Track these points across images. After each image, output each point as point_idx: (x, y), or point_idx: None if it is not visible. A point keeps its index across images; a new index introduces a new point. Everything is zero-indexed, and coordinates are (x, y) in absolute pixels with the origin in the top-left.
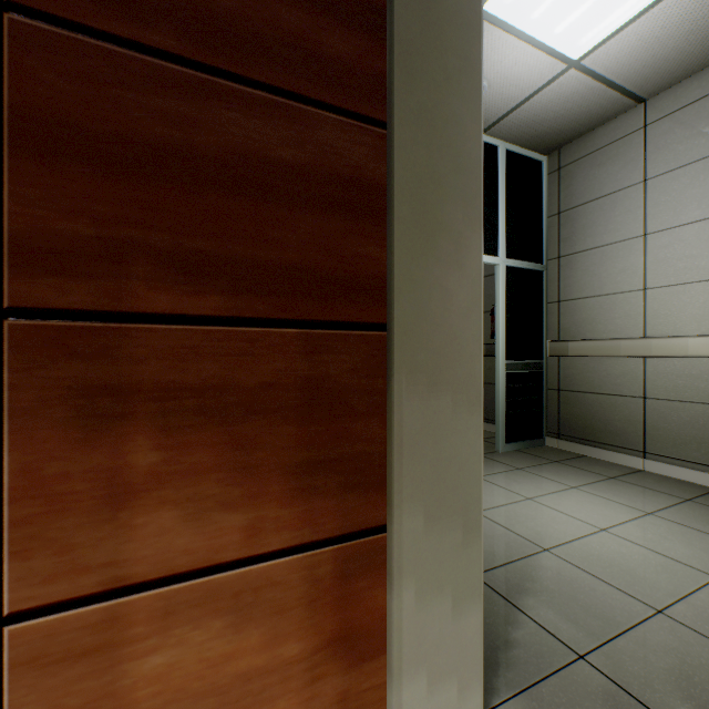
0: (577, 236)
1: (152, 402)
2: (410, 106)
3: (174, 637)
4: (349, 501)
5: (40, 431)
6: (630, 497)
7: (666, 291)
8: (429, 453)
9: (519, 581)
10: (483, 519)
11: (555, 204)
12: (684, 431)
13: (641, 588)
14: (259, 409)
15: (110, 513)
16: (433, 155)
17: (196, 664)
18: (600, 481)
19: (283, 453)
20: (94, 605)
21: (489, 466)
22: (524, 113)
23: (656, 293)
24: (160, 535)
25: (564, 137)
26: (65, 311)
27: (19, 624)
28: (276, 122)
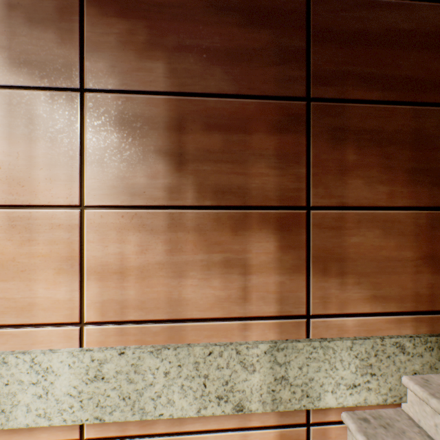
0: None
1: (353, 135)
2: None
3: (361, 232)
4: (433, 191)
5: (319, 143)
6: None
7: None
8: None
9: None
10: None
11: None
12: None
13: None
14: (393, 142)
15: (340, 177)
16: None
17: (368, 246)
18: None
19: (403, 163)
20: (335, 211)
21: None
22: None
23: None
24: (356, 189)
25: None
26: (326, 99)
27: (314, 211)
28: (400, 12)
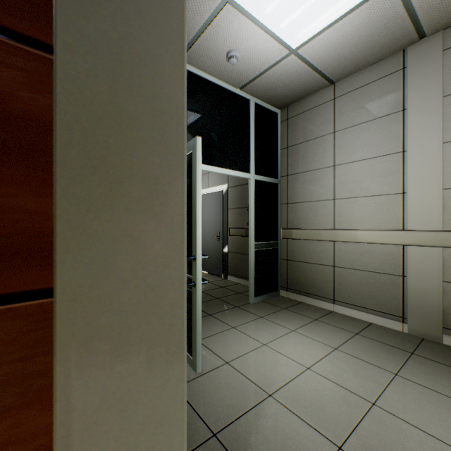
0: (298, 163)
1: None
2: (84, 31)
3: None
4: None
5: None
6: (326, 336)
7: (345, 201)
8: (114, 427)
9: (247, 434)
10: (231, 369)
11: (285, 141)
12: (354, 287)
13: (329, 425)
14: None
15: None
16: (120, 93)
17: None
18: (309, 323)
19: None
20: None
21: (242, 317)
22: (265, 80)
23: (340, 202)
24: None
25: (290, 99)
26: None
27: None
28: None
